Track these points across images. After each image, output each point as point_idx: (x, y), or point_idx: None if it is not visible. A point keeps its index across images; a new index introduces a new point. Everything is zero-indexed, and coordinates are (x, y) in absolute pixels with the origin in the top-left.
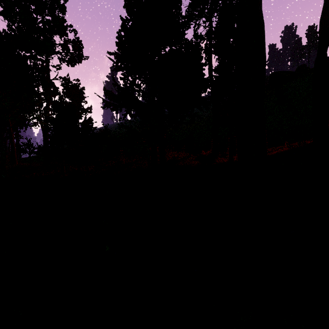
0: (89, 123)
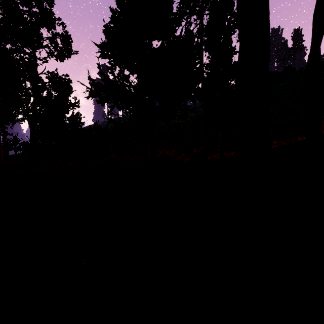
0: (76, 118)
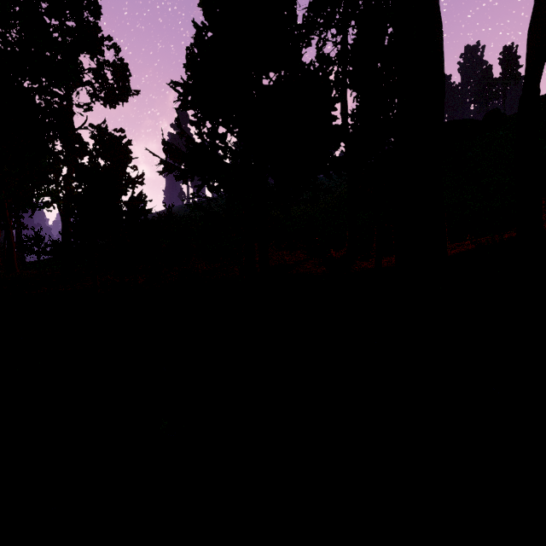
0: (139, 203)
